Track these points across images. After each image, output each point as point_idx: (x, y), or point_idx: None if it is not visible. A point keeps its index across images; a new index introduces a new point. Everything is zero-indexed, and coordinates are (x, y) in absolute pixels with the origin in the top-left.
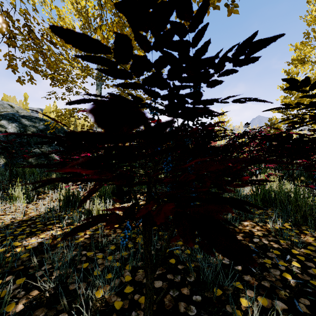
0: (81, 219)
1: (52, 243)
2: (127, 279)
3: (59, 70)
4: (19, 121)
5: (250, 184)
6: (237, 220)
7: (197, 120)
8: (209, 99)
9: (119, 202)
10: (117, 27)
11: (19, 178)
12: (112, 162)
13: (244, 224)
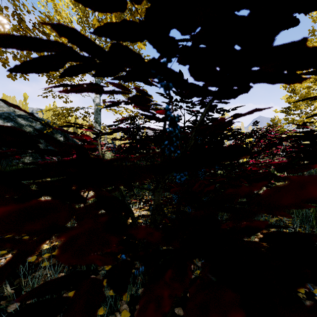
0: None
1: (36, 261)
2: (124, 316)
3: None
4: (15, 121)
5: (310, 203)
6: None
7: (207, 116)
8: (281, 47)
9: None
10: (115, 15)
11: None
12: None
13: (260, 236)
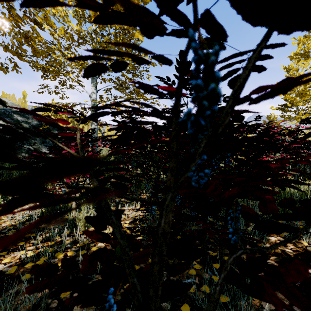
0: (63, 233)
1: (16, 272)
2: None
3: (51, 61)
4: (11, 117)
5: None
6: (264, 236)
7: None
8: None
9: (97, 240)
10: None
11: (3, 178)
12: (109, 160)
13: (271, 241)
